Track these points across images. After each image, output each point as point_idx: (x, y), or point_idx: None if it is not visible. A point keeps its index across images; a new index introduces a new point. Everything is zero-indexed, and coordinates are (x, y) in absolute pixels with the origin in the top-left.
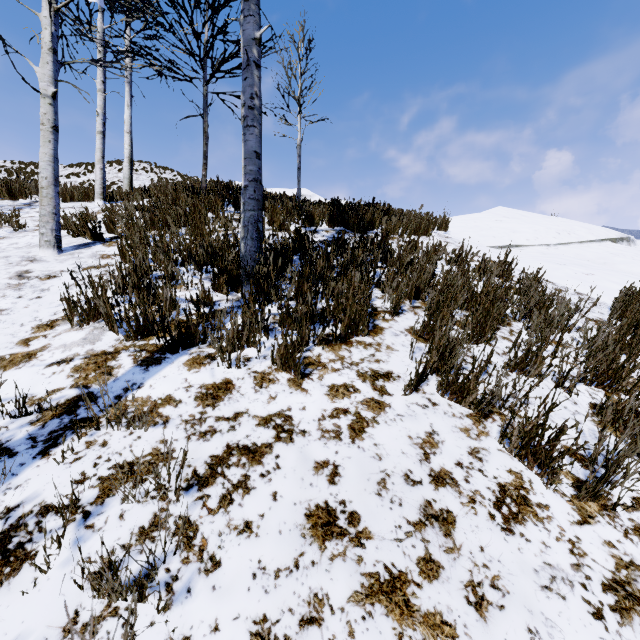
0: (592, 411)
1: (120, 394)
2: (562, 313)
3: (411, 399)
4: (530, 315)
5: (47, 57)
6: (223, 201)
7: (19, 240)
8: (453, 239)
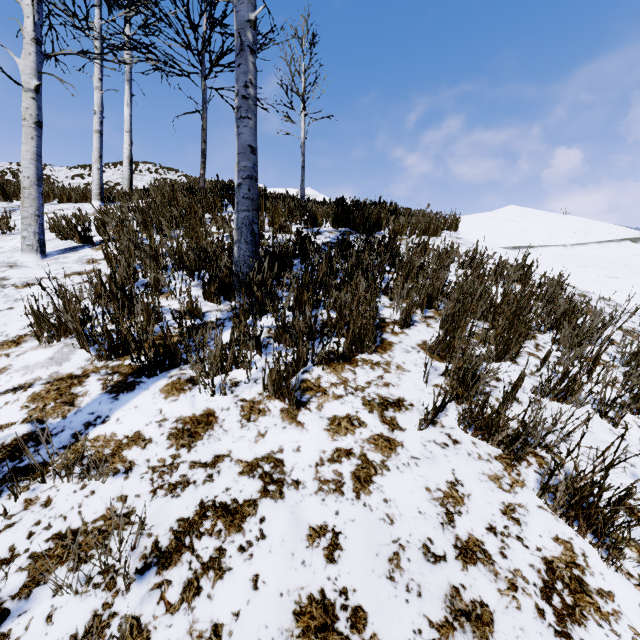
0: None
1: (79, 431)
2: (595, 325)
3: (427, 435)
4: (556, 326)
5: (29, 48)
6: (222, 201)
7: (5, 244)
8: (464, 240)
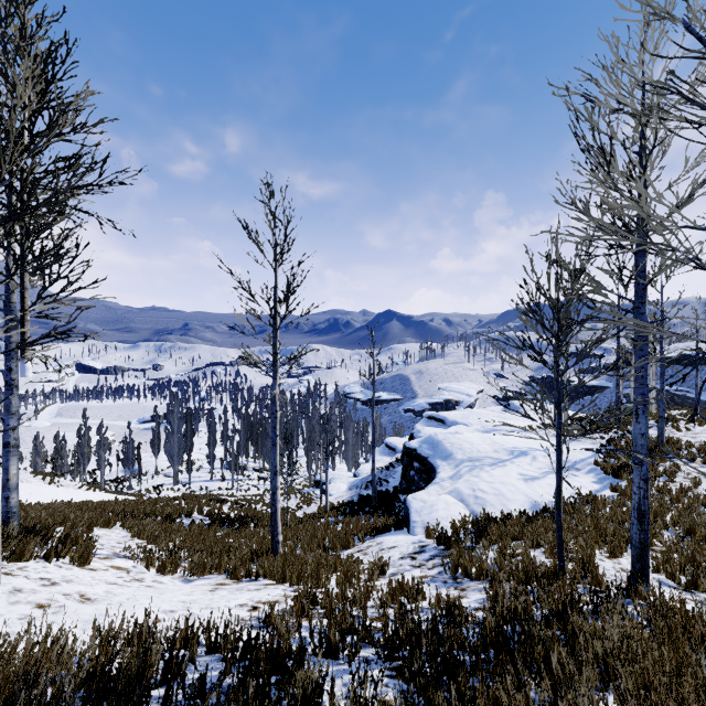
0: None
1: (113, 555)
2: None
3: None
4: None
5: None
6: None
7: None
8: None
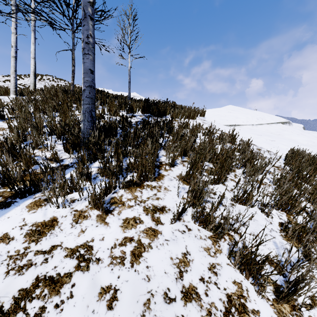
0: (280, 228)
1: None
2: (262, 165)
3: (175, 226)
4: (245, 165)
5: None
6: None
7: None
8: (207, 121)
